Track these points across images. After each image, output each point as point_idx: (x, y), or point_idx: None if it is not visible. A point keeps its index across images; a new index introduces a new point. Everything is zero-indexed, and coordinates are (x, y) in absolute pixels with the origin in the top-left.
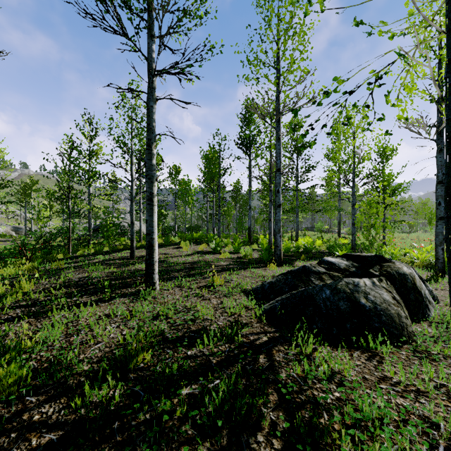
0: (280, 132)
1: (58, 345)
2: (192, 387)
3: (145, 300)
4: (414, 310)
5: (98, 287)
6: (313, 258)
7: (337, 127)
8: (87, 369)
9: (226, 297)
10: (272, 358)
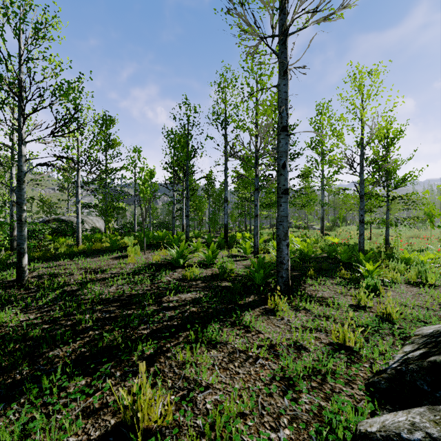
0: (286, 61)
1: None
2: None
3: None
4: None
5: None
6: (323, 273)
7: (321, 113)
8: None
9: None
10: None
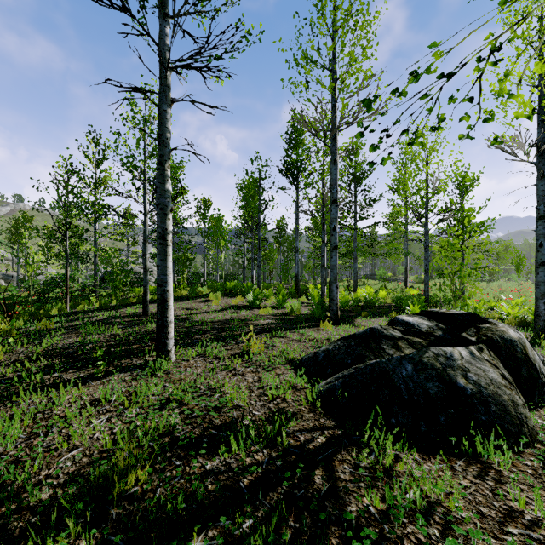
0: (336, 152)
1: (12, 453)
2: (208, 534)
3: (154, 376)
4: (528, 391)
5: (92, 356)
6: (377, 315)
7: (404, 152)
8: (45, 499)
9: (266, 371)
10: (334, 475)
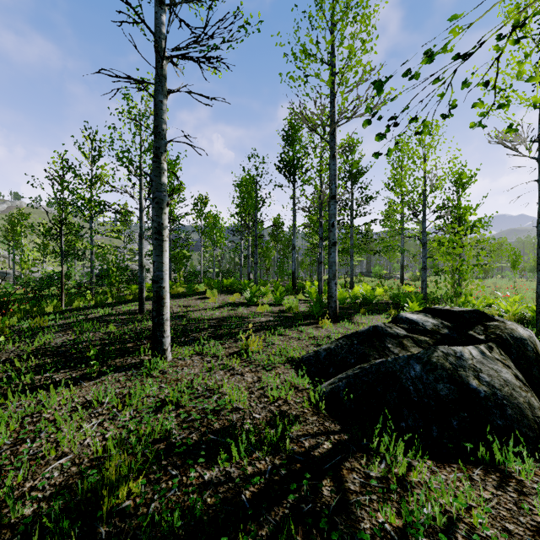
0: (335, 147)
1: None
2: None
3: (149, 376)
4: None
5: (85, 355)
6: (375, 312)
7: (400, 150)
8: (28, 514)
9: (266, 371)
10: (343, 486)
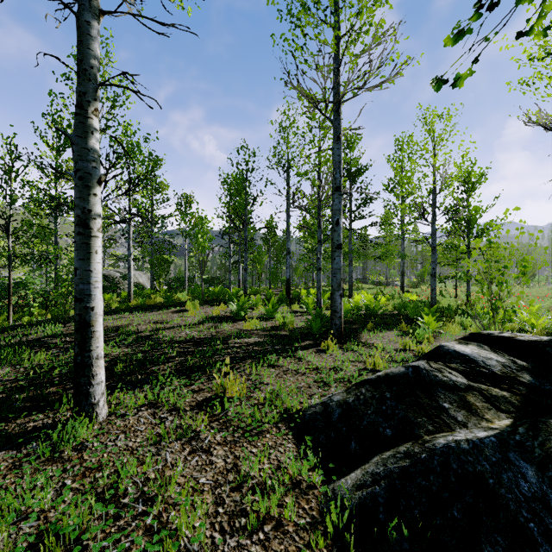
0: (340, 127)
1: None
2: None
3: (54, 459)
4: None
5: None
6: (384, 327)
7: (401, 150)
8: None
9: (248, 441)
10: None
